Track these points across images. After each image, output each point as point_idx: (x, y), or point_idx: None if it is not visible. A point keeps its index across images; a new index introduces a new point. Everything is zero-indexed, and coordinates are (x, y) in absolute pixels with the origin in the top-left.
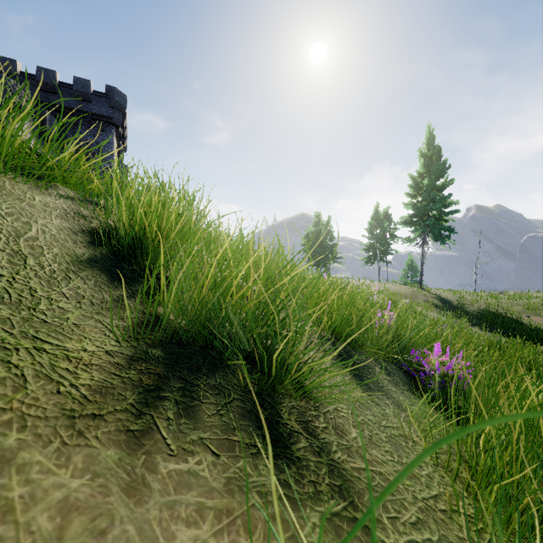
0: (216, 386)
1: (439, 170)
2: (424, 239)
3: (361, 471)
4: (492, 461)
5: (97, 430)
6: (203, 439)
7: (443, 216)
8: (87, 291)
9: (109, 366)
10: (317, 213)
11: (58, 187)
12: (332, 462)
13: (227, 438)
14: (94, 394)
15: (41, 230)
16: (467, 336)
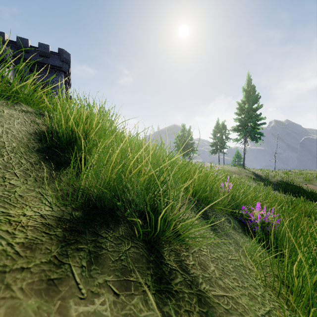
0: (119, 237)
1: (254, 99)
2: (245, 139)
3: (219, 297)
4: (302, 284)
5: (23, 282)
6: (107, 281)
7: (256, 126)
8: (33, 172)
9: (42, 227)
10: (183, 124)
11: (22, 105)
12: (199, 292)
13: (125, 279)
14: (26, 250)
15: (5, 131)
16: (272, 197)
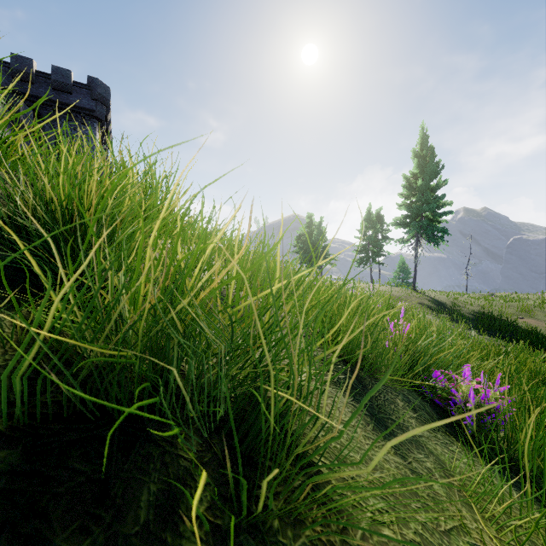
0: (133, 539)
1: (432, 170)
2: (418, 240)
3: None
4: None
5: None
6: None
7: (436, 217)
8: None
9: None
10: (309, 214)
11: None
12: None
13: None
14: None
15: None
16: (474, 343)
